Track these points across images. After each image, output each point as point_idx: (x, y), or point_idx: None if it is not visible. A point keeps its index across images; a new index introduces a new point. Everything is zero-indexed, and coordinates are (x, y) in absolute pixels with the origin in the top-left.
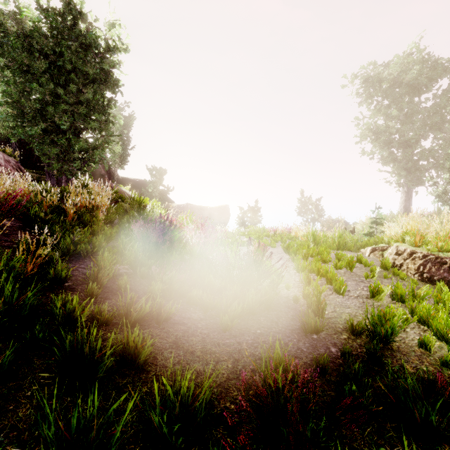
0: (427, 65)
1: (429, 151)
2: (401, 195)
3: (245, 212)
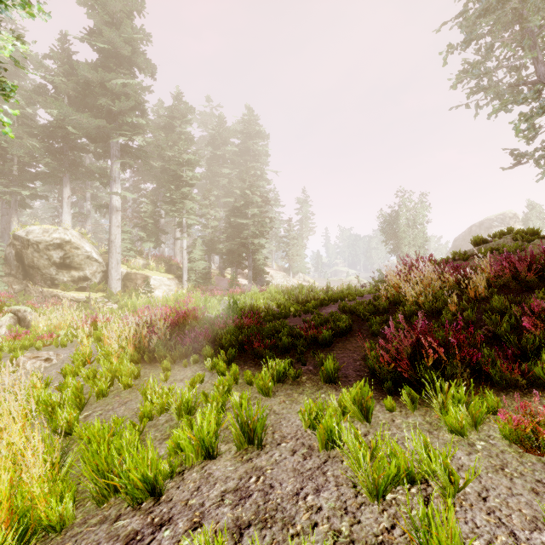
0: None
1: None
2: None
3: None
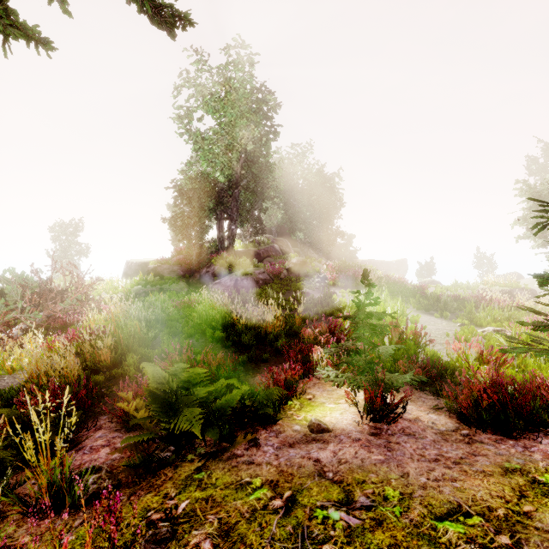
0: None
1: None
2: None
3: (422, 267)
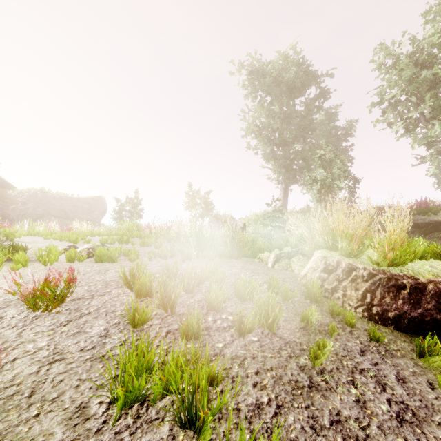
0: (302, 69)
1: (301, 153)
2: (280, 191)
3: (122, 205)
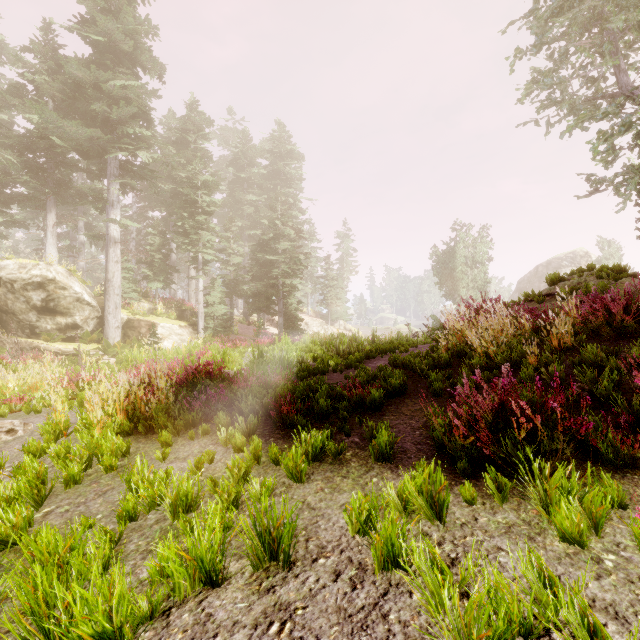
0: None
1: None
2: None
3: None
